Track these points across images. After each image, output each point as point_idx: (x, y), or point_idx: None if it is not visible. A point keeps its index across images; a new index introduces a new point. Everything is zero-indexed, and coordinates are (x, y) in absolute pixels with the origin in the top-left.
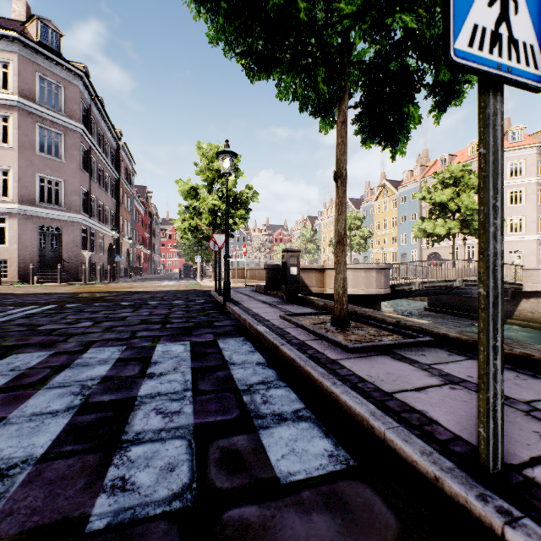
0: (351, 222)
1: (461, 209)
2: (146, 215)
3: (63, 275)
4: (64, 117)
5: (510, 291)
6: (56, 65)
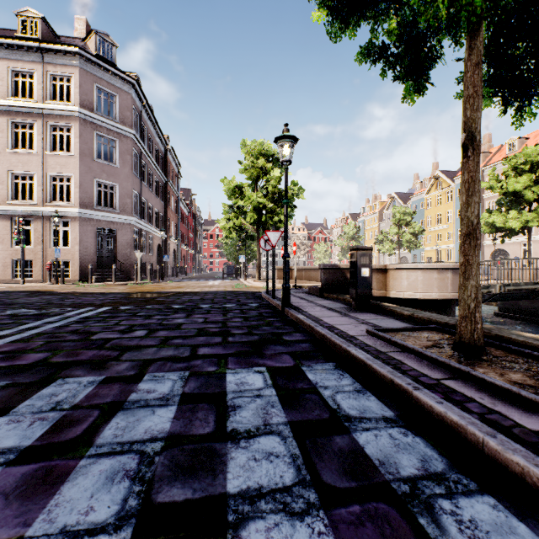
0: (399, 218)
1: None
2: (190, 217)
3: (118, 275)
4: (118, 124)
5: None
6: (111, 75)
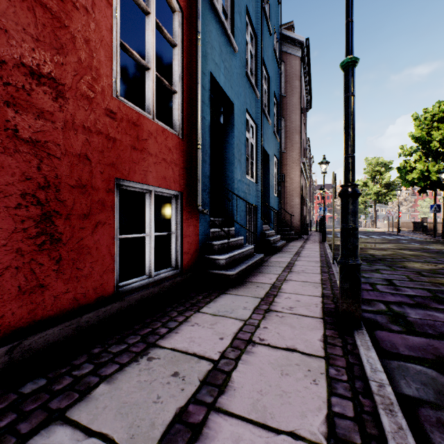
0: None
1: None
2: None
3: None
4: None
5: None
6: None
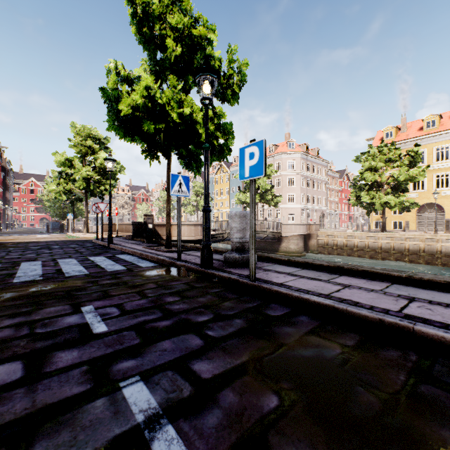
0: (197, 190)
1: (260, 188)
2: None
3: None
4: None
5: (277, 236)
6: None
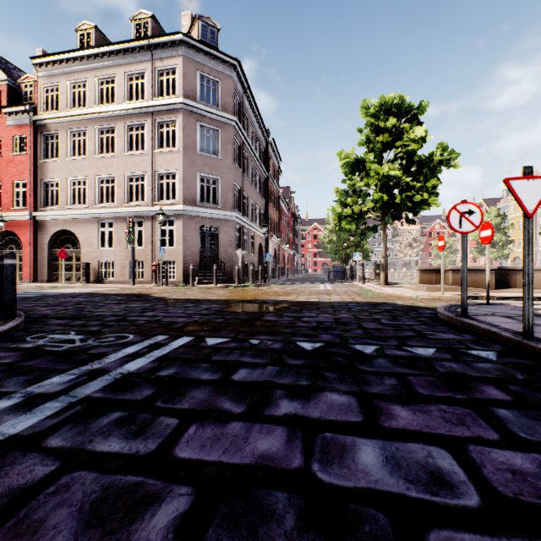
0: None
1: None
2: (289, 216)
3: (219, 276)
4: (220, 112)
5: None
6: (213, 60)
